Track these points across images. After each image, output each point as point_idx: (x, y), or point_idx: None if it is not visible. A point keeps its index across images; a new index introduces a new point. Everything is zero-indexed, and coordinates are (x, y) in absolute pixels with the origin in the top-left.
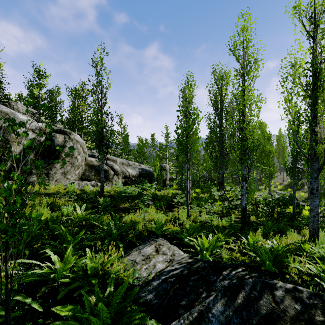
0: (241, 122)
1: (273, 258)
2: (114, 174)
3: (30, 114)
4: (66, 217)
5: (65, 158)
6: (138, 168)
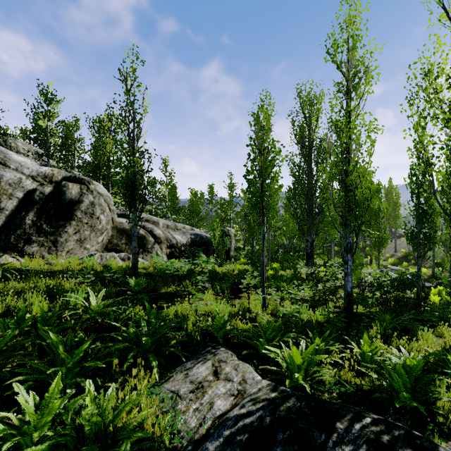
0: (345, 162)
1: (412, 385)
2: (154, 242)
3: (35, 155)
4: (72, 311)
5: (82, 218)
6: (190, 234)
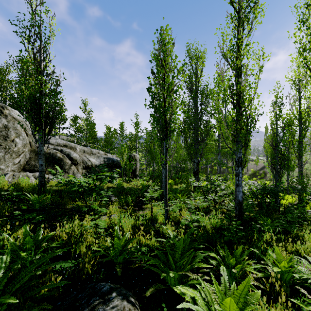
0: (238, 85)
1: None
2: (71, 163)
3: None
4: None
5: None
6: (104, 157)
